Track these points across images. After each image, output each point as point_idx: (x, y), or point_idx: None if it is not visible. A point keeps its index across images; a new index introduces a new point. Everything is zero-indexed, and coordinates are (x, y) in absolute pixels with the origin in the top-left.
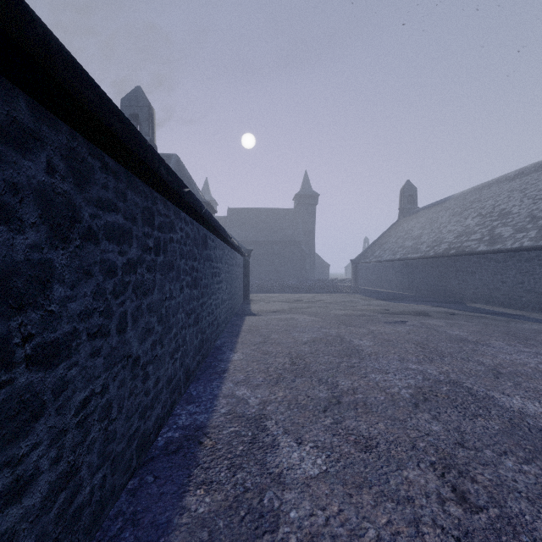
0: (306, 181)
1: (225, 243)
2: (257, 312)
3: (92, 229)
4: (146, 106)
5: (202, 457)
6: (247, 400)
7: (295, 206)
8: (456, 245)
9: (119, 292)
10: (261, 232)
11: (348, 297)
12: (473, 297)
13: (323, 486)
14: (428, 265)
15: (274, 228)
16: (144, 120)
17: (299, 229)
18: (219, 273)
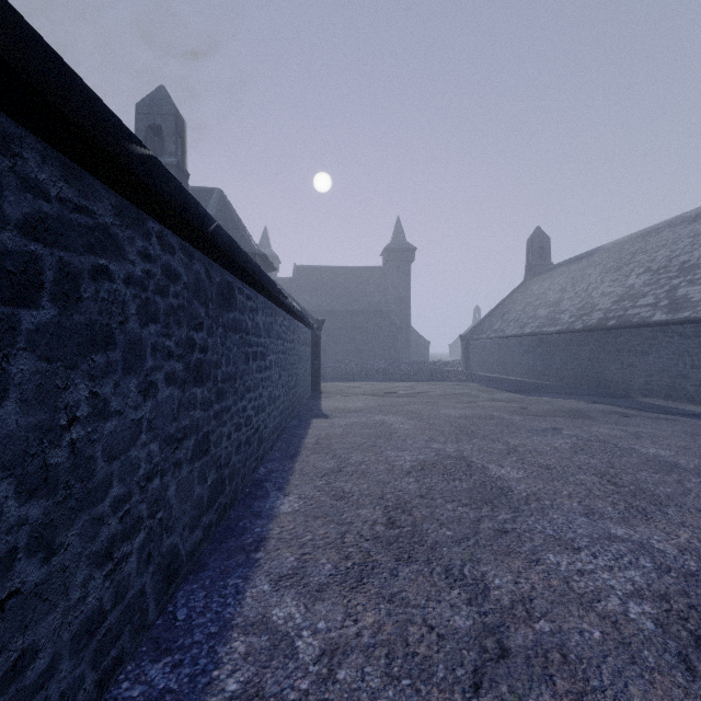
0: (398, 230)
1: (278, 306)
2: (329, 413)
3: None
4: (172, 113)
5: None
6: (294, 643)
7: (384, 263)
8: (617, 313)
9: None
10: (338, 298)
11: (461, 388)
12: (645, 389)
13: None
14: (573, 342)
15: (356, 293)
16: (169, 134)
17: (389, 294)
18: (264, 354)
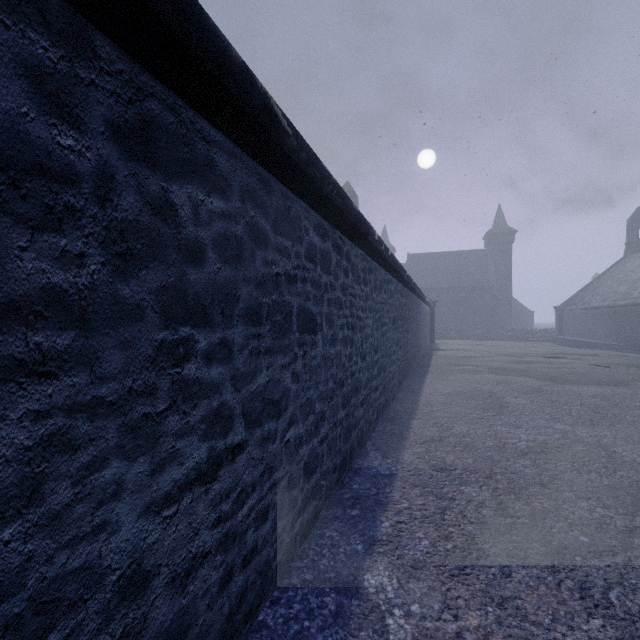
0: (499, 217)
1: (422, 301)
2: (442, 349)
3: (409, 309)
4: (354, 197)
5: (429, 372)
6: (441, 368)
7: (486, 246)
8: None
9: (410, 323)
10: (444, 278)
11: (534, 344)
12: None
13: (466, 376)
14: (636, 313)
15: (460, 273)
16: None
17: (490, 272)
18: (421, 320)
